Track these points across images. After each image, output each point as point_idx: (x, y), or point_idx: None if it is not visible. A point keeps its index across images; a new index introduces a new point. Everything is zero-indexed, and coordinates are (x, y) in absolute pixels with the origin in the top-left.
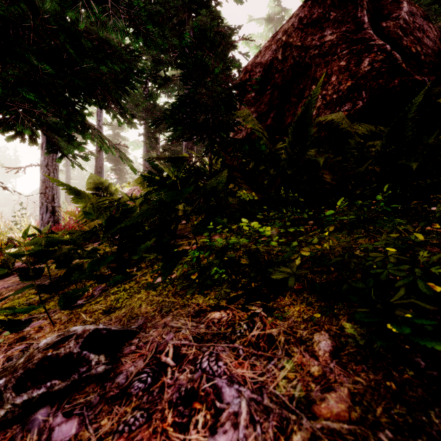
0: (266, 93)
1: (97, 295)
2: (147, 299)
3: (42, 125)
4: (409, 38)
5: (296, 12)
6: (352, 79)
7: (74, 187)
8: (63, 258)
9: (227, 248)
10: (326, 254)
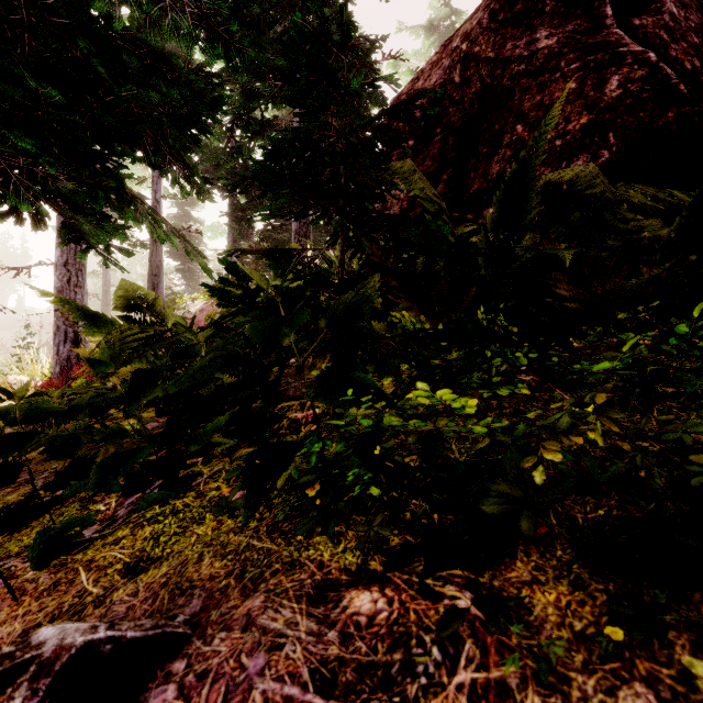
0: (433, 140)
1: (122, 520)
2: (215, 540)
3: (54, 196)
4: (680, 46)
5: (485, 1)
6: (589, 112)
7: (84, 305)
8: (60, 443)
9: (378, 432)
10: (579, 444)
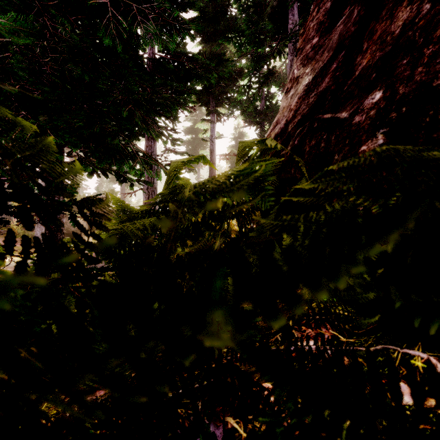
0: (337, 24)
1: None
2: None
3: None
4: None
5: None
6: None
7: None
8: None
9: None
10: None
